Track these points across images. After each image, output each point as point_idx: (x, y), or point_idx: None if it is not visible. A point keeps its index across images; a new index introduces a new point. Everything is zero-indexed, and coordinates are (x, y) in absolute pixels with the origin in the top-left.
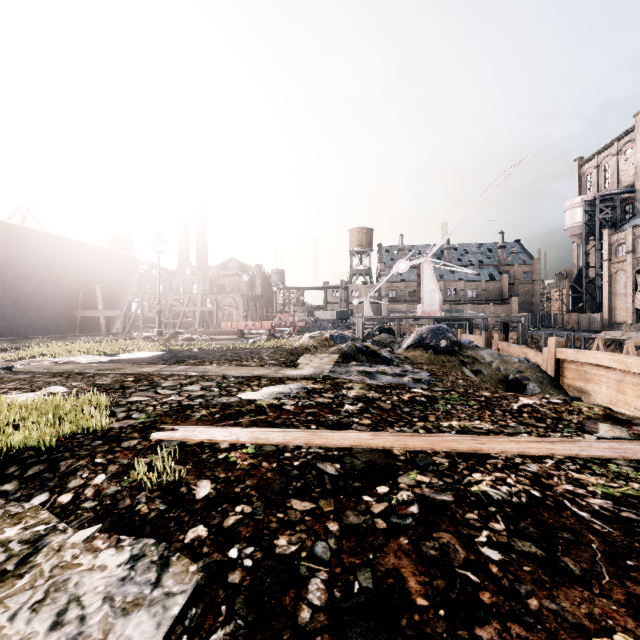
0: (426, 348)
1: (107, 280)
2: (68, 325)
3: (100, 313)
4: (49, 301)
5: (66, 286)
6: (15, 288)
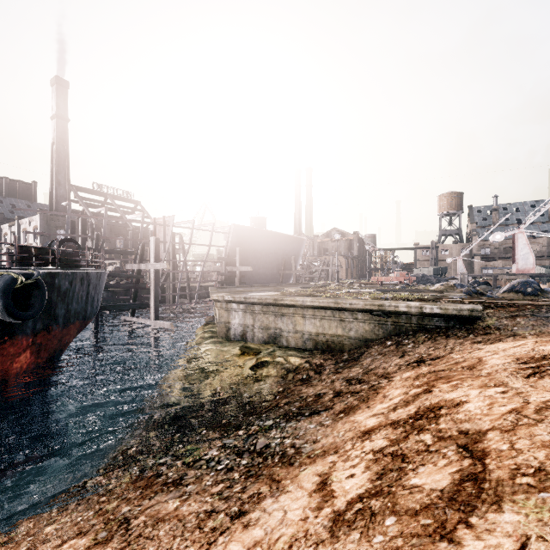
0: (516, 292)
1: (292, 253)
2: (276, 278)
3: (293, 272)
4: (272, 266)
5: (279, 258)
6: (264, 260)
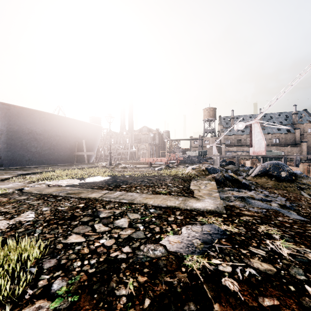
0: (270, 177)
1: (88, 137)
2: (71, 159)
3: (84, 153)
4: (63, 148)
5: (70, 141)
6: (49, 142)
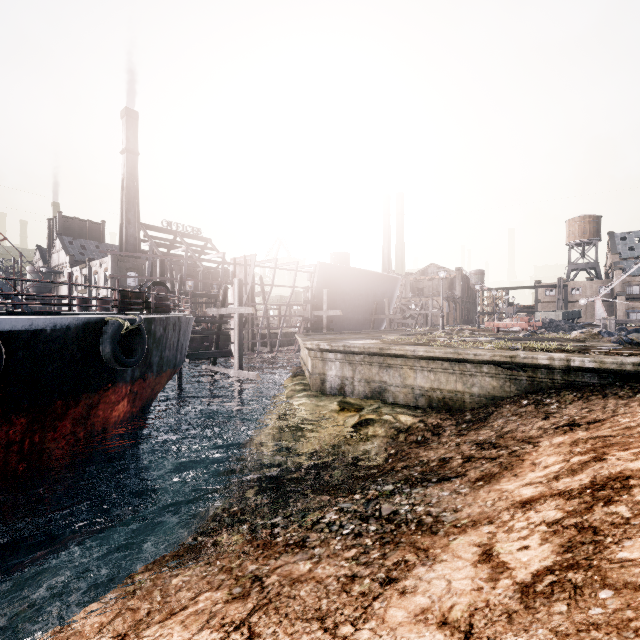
0: None
1: (385, 295)
2: (366, 324)
3: (386, 316)
4: (362, 310)
5: (369, 300)
6: (353, 303)
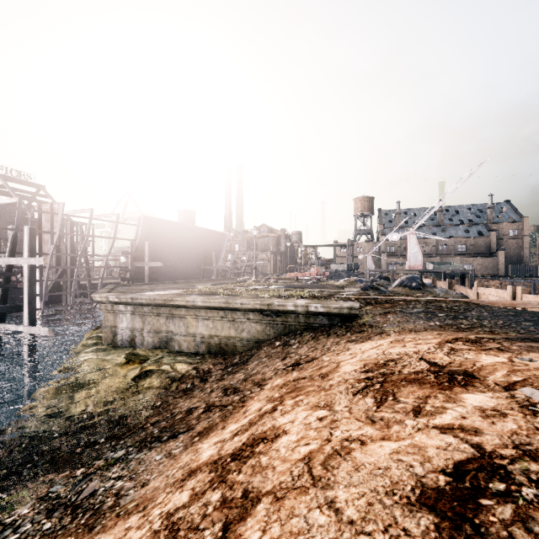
0: (405, 287)
1: (214, 248)
2: (197, 274)
3: (214, 267)
4: (192, 261)
5: (198, 253)
6: (181, 255)
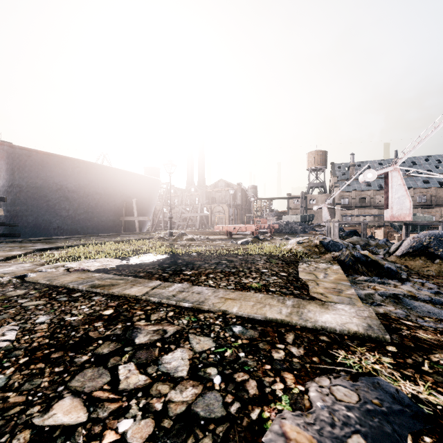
0: (430, 257)
1: (140, 196)
2: (117, 226)
3: (135, 218)
4: (105, 211)
5: (115, 200)
6: (85, 202)
